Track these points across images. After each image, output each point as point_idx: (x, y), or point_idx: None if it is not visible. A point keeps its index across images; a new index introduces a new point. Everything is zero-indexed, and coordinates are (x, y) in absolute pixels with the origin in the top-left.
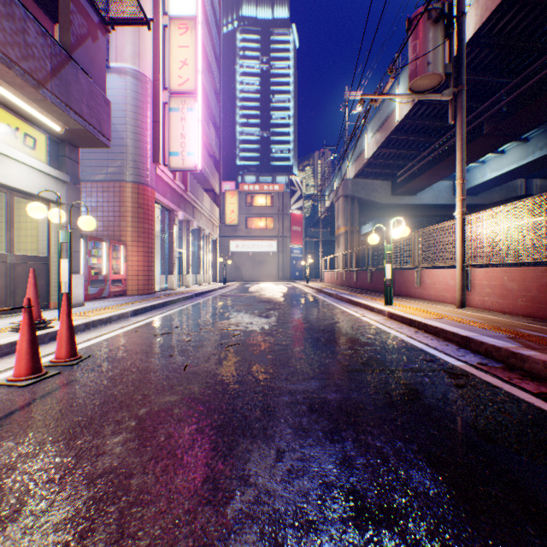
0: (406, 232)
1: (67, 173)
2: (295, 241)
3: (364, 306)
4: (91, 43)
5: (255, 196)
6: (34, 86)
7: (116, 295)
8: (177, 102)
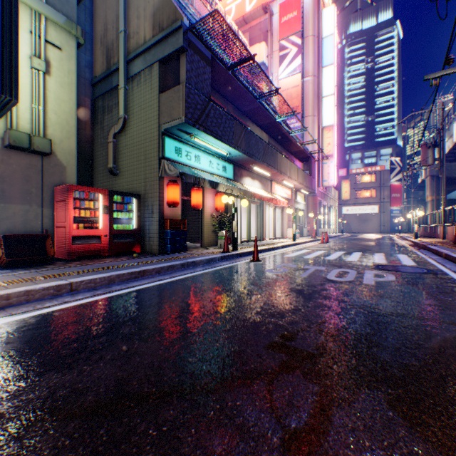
0: (421, 214)
1: (305, 202)
2: (393, 204)
3: (407, 240)
4: (313, 169)
5: (360, 175)
6: (309, 190)
7: (307, 235)
8: (325, 160)
